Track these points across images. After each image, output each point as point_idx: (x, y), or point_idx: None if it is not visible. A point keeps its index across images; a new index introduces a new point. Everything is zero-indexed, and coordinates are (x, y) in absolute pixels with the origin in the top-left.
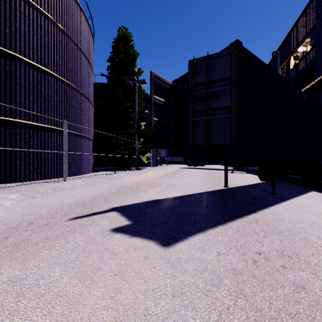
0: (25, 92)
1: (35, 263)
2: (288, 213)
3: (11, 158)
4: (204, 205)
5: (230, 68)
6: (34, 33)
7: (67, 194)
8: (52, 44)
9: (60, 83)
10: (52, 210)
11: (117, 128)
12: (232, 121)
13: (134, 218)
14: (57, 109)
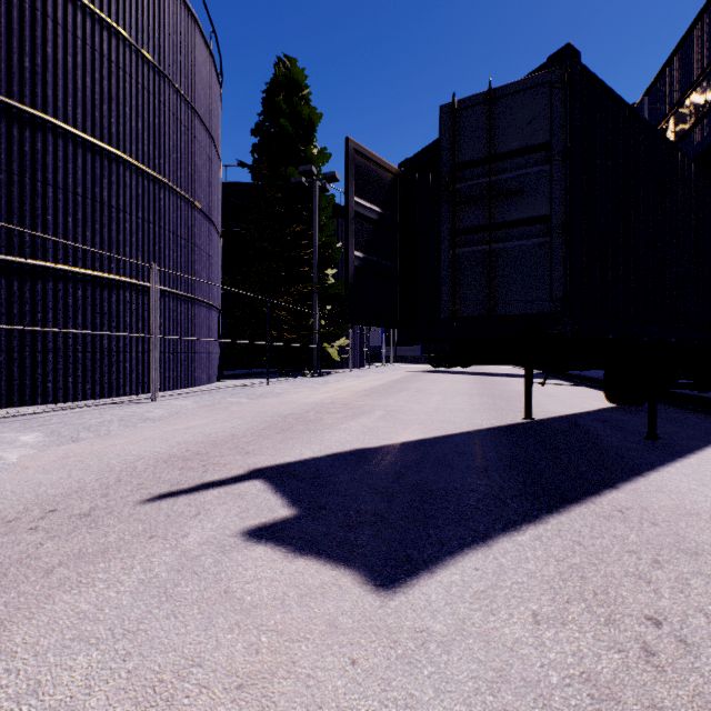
0: (67, 202)
1: (28, 637)
2: (703, 492)
3: (36, 350)
4: (478, 466)
5: (548, 119)
6: (87, 70)
7: (154, 433)
8: (126, 92)
9: (145, 181)
10: (109, 473)
11: (273, 281)
12: (553, 253)
13: (303, 500)
14: (138, 239)
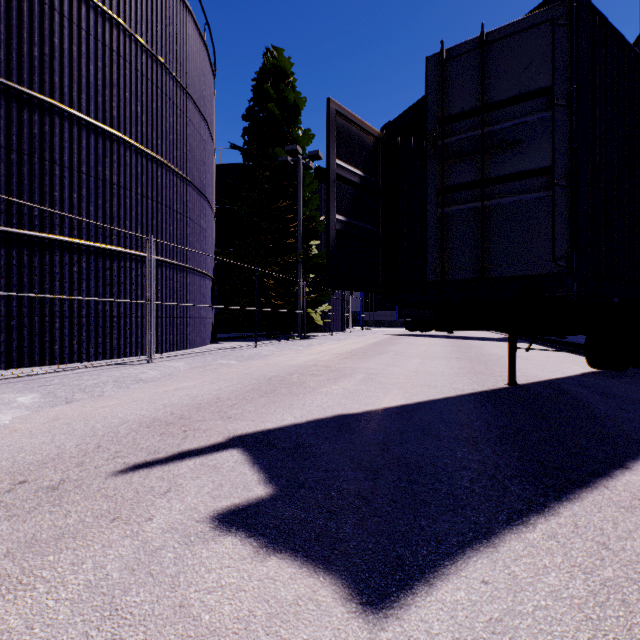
0: (72, 180)
1: None
2: None
3: (44, 315)
4: (466, 437)
5: (549, 61)
6: (91, 58)
7: (144, 394)
8: (126, 79)
9: (144, 160)
10: (91, 438)
11: (262, 252)
12: (556, 208)
13: (281, 475)
14: (137, 214)
